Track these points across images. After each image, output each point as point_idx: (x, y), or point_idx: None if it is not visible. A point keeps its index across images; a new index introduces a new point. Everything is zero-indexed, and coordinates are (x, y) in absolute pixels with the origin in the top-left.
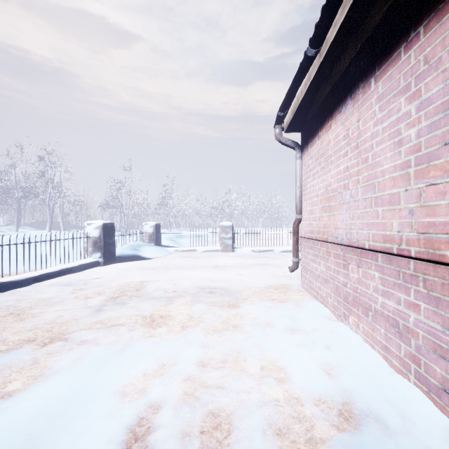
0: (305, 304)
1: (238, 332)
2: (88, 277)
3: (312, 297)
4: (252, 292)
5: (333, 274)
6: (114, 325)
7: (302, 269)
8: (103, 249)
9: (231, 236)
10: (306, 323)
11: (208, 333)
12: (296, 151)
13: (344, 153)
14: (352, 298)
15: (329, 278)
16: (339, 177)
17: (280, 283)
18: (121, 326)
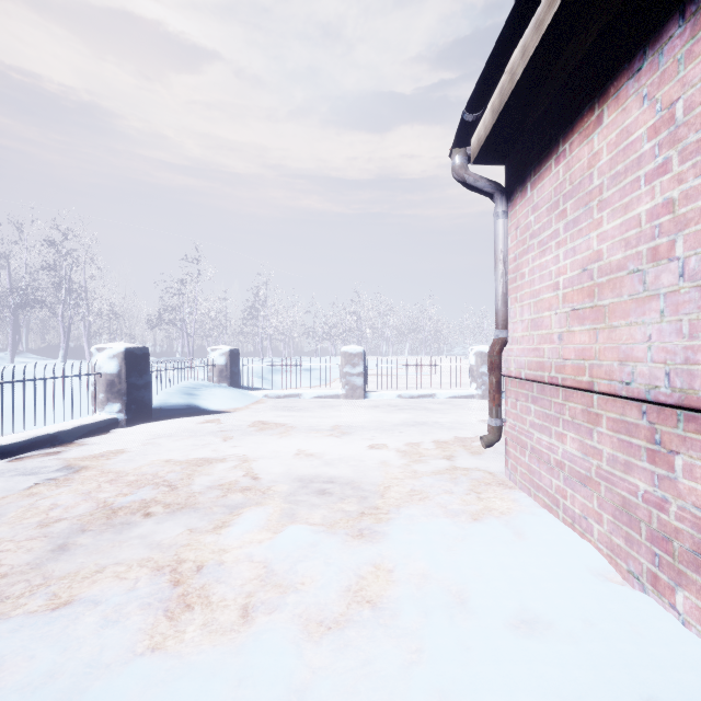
0: (532, 530)
1: (386, 636)
2: (86, 453)
3: (539, 507)
4: (409, 493)
5: (610, 469)
6: (71, 605)
7: (510, 441)
8: (126, 396)
9: (362, 371)
10: (556, 598)
11: (306, 638)
12: (496, 202)
13: (652, 170)
14: (691, 547)
15: (595, 477)
16: (631, 235)
17: (461, 468)
18: (89, 608)
